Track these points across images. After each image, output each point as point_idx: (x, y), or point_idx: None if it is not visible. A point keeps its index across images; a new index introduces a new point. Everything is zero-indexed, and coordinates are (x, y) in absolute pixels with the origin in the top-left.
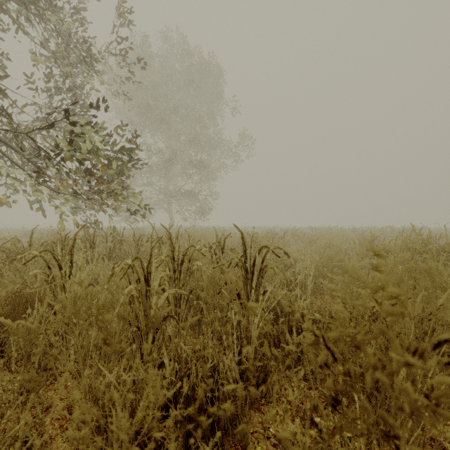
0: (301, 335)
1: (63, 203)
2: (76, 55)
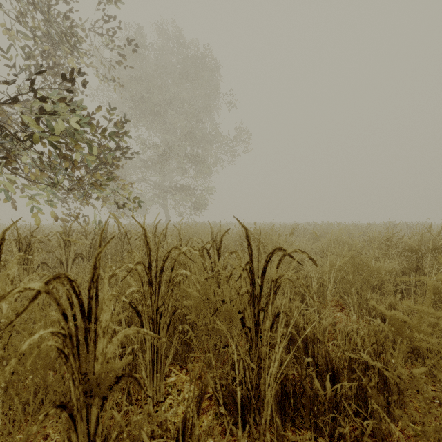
0: (338, 385)
1: (36, 195)
2: (57, 32)
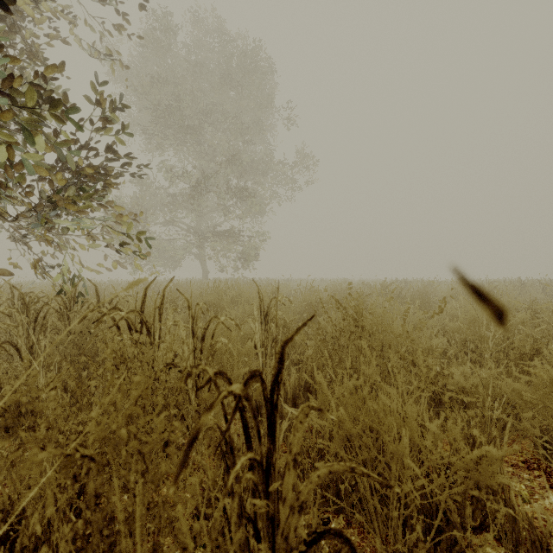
0: None
1: None
2: None
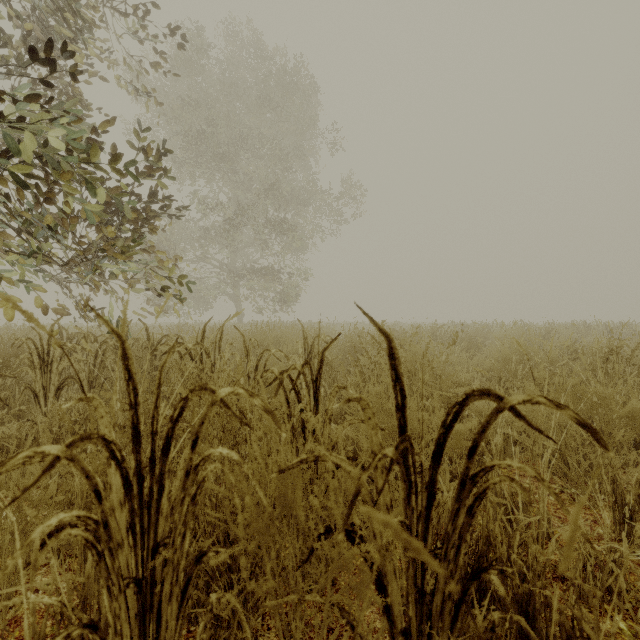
0: None
1: None
2: (49, 6)
